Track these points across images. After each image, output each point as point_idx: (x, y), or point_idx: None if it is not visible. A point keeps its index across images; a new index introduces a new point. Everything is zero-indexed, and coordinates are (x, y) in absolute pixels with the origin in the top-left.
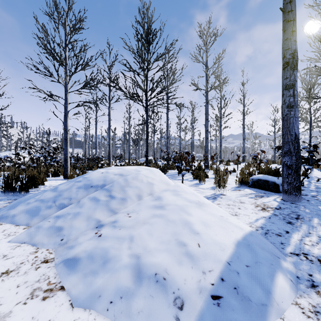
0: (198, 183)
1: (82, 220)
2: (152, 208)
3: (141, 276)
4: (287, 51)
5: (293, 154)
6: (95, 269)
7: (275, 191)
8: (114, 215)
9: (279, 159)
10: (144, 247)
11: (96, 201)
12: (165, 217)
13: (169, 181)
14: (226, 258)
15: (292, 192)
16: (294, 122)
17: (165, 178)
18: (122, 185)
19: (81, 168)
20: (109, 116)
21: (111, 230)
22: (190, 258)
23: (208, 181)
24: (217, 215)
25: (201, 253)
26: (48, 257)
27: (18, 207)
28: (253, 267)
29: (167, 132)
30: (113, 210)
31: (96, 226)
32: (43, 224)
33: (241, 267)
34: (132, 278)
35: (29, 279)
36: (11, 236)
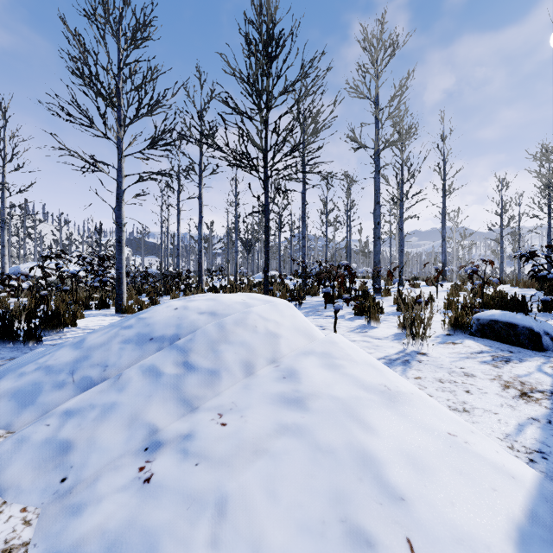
0: (365, 326)
1: (118, 427)
2: (277, 405)
3: None
4: None
5: None
6: None
7: (533, 347)
8: (190, 415)
9: (515, 276)
10: (253, 543)
11: (155, 376)
12: (308, 435)
13: (312, 330)
14: None
15: None
16: None
17: (303, 321)
18: (213, 338)
19: (149, 293)
20: (199, 199)
21: (176, 464)
22: None
23: (385, 321)
24: (441, 433)
25: None
26: (17, 539)
27: (1, 382)
28: None
29: (304, 227)
30: (188, 401)
31: (144, 445)
32: (34, 433)
33: None
34: None
35: None
36: None
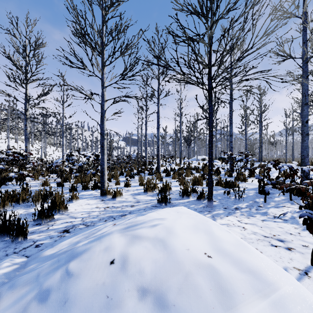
0: None
1: None
2: None
3: None
4: None
5: None
6: None
7: None
8: None
9: None
10: None
11: None
12: None
13: None
14: None
15: None
16: None
17: None
18: None
19: (126, 176)
20: (157, 113)
21: None
22: None
23: None
24: None
25: None
26: None
27: None
28: None
29: (231, 127)
30: None
31: None
32: None
33: None
34: None
35: None
36: None
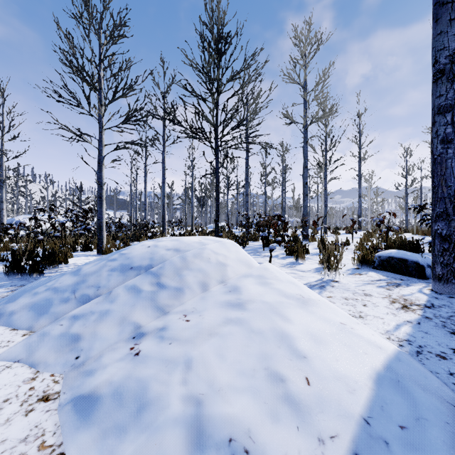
0: (294, 263)
1: (112, 325)
2: (225, 307)
3: (203, 444)
4: (441, 53)
5: (451, 217)
6: (122, 422)
7: (418, 276)
8: (163, 316)
9: (415, 226)
10: (209, 382)
11: (136, 292)
12: (246, 324)
13: (251, 261)
14: (360, 409)
15: (451, 280)
16: (453, 165)
17: (244, 255)
18: (178, 266)
19: (123, 239)
20: (163, 163)
21: (156, 344)
22: (294, 407)
23: (310, 259)
24: (336, 322)
25: (314, 398)
26: (51, 390)
27: (20, 299)
28: (413, 430)
29: (247, 186)
30: (161, 308)
31: (132, 335)
32: (52, 330)
33: (391, 430)
34: (187, 447)
35: (11, 434)
36: (1, 349)
